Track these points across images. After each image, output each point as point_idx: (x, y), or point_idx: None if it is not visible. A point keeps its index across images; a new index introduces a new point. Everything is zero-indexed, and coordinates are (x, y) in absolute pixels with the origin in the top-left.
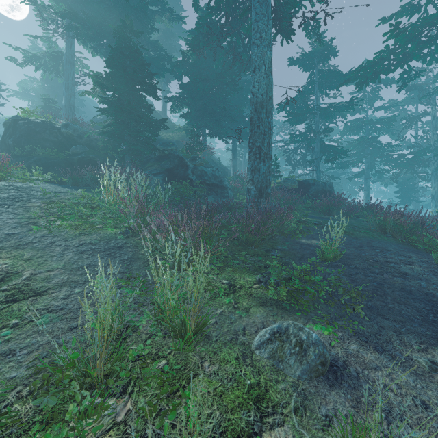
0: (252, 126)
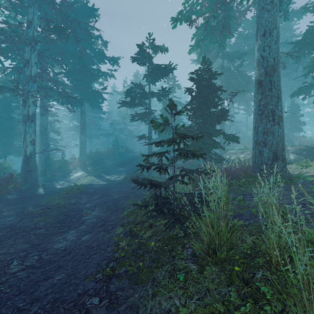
0: None
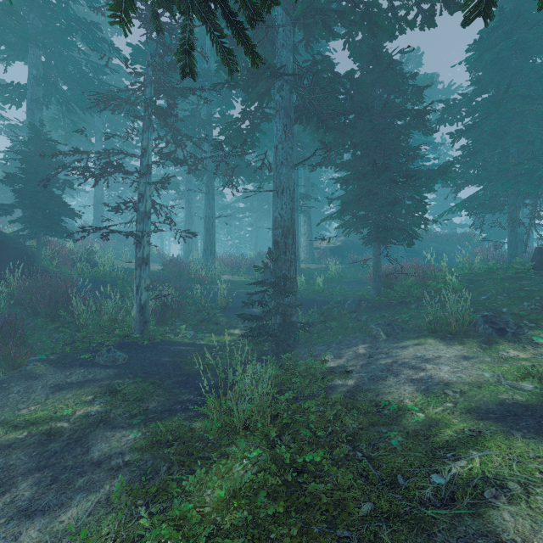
0: (95, 208)
